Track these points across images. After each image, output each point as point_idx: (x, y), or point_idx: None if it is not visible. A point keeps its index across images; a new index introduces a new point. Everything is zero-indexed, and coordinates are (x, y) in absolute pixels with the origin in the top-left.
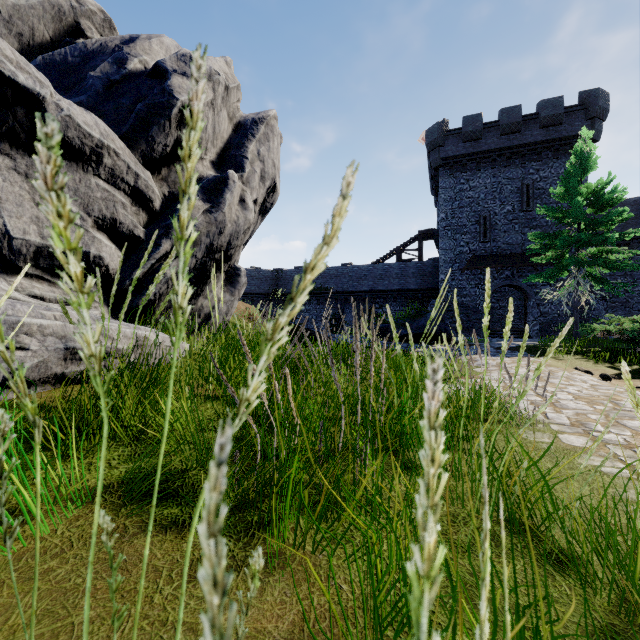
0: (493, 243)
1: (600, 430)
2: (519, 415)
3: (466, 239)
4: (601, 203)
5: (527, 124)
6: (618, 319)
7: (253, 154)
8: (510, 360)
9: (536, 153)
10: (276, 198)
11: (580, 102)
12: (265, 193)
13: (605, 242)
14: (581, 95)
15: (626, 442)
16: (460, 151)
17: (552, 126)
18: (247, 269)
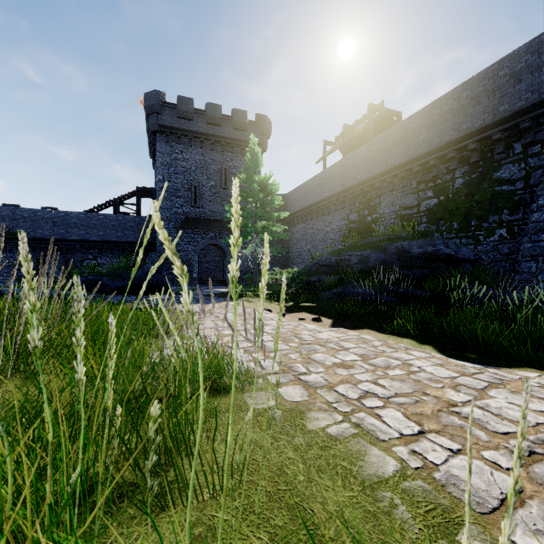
0: (202, 209)
1: (304, 372)
2: (243, 375)
3: (181, 202)
4: (269, 191)
5: (225, 122)
6: (281, 271)
7: None
8: (218, 306)
9: (231, 146)
10: None
11: (257, 120)
12: None
13: (272, 218)
14: (257, 116)
15: (326, 381)
16: (176, 124)
17: (241, 130)
18: None
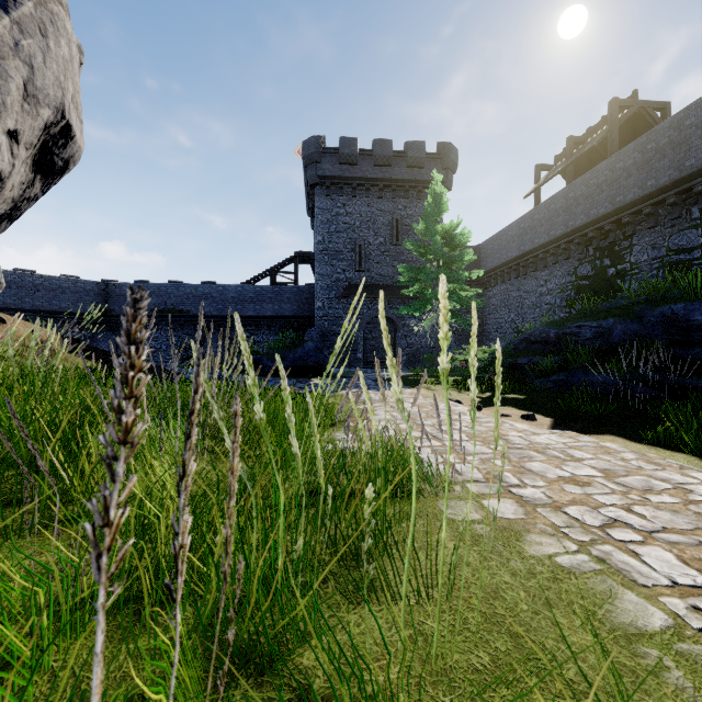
0: (368, 273)
1: (516, 483)
2: (435, 479)
3: (343, 266)
4: (456, 244)
5: (397, 160)
6: None
7: (3, 41)
8: (392, 393)
9: (404, 190)
10: (75, 153)
11: (438, 151)
12: (42, 130)
13: (459, 280)
14: (438, 145)
15: (549, 499)
16: (337, 172)
17: (417, 168)
18: (54, 277)
